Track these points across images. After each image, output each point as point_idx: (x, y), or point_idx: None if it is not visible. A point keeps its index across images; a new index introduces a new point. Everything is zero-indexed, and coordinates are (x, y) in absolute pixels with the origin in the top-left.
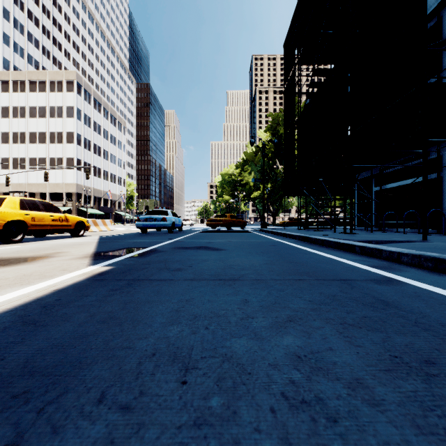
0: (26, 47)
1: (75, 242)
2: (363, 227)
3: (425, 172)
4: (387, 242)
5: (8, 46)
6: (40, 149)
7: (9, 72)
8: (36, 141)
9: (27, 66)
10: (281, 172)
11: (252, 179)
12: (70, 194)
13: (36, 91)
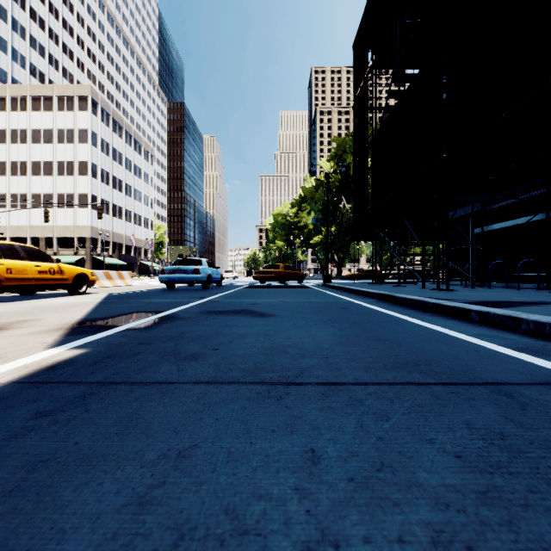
0: (29, 54)
1: (67, 303)
2: (458, 281)
3: None
4: (512, 305)
5: (5, 53)
6: (46, 183)
7: (6, 86)
8: (40, 172)
9: (30, 79)
10: (348, 212)
11: (312, 219)
12: (82, 240)
13: (40, 110)
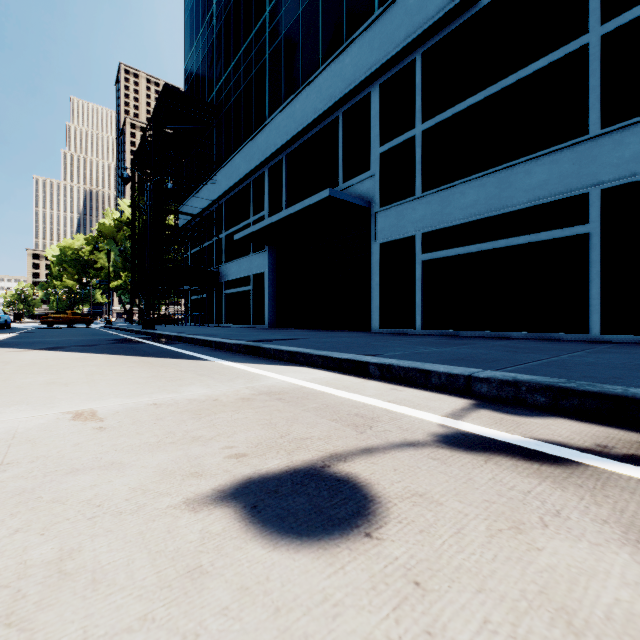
0: None
1: None
2: (187, 323)
3: (165, 300)
4: None
5: None
6: None
7: None
8: None
9: None
10: None
11: (97, 281)
12: None
13: None
